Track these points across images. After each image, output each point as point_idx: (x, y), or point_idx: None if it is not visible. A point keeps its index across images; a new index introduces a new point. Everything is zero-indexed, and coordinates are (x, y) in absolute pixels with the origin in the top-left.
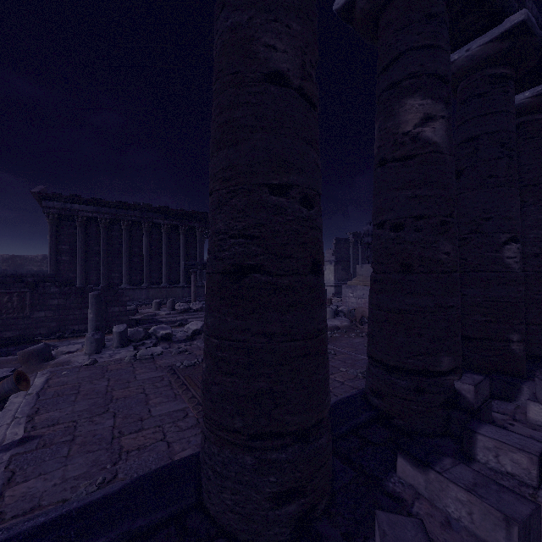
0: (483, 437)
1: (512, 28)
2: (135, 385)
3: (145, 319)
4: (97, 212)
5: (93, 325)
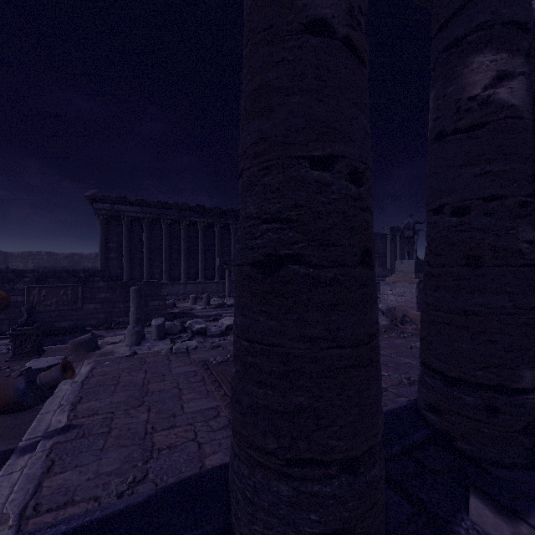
0: None
1: None
2: (170, 379)
3: (182, 313)
4: (141, 212)
5: (134, 318)
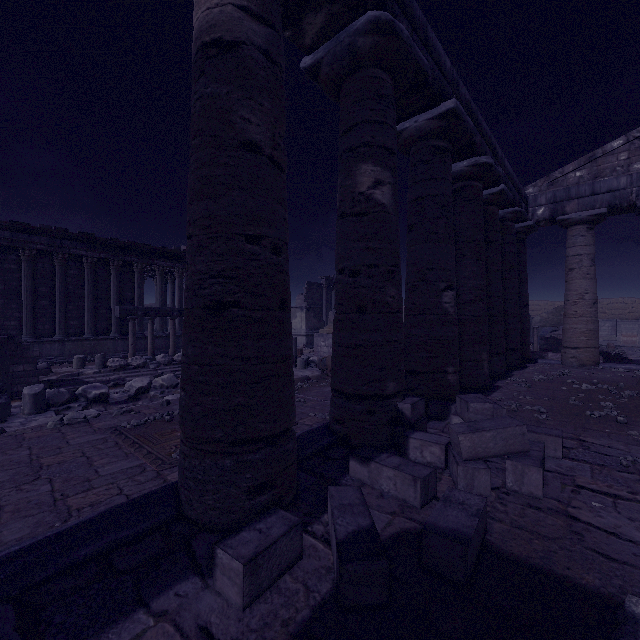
0: (414, 439)
1: (447, 112)
2: (71, 450)
3: (63, 380)
4: None
5: None
